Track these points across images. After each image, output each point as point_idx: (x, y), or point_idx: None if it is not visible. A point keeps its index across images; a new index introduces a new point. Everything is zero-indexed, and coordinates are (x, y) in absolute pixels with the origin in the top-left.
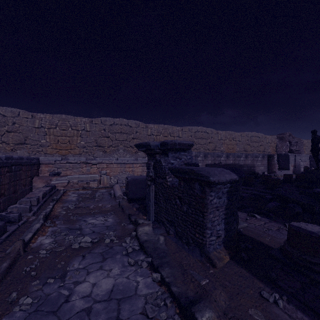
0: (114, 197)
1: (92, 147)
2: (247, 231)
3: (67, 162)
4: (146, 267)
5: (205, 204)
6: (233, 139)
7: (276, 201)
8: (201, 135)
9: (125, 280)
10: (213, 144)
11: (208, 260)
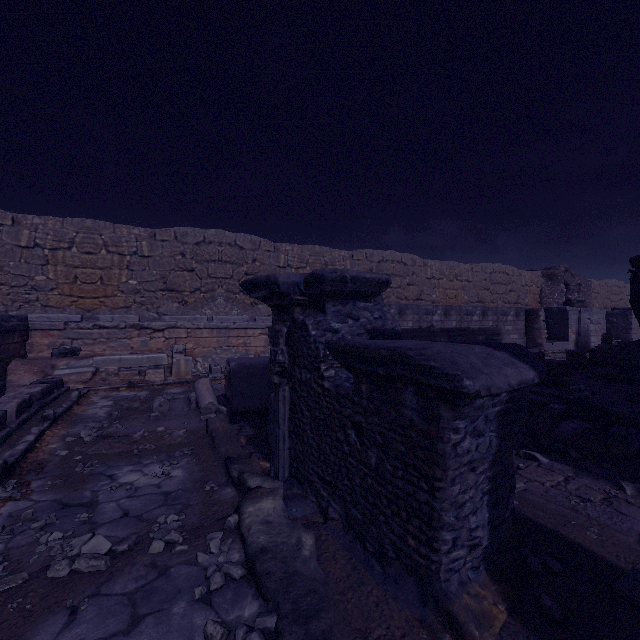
0: (196, 409)
1: (154, 293)
2: (530, 508)
3: (96, 326)
4: None
5: (439, 454)
6: (456, 277)
7: (579, 418)
8: (391, 269)
9: None
10: (417, 287)
11: (445, 622)
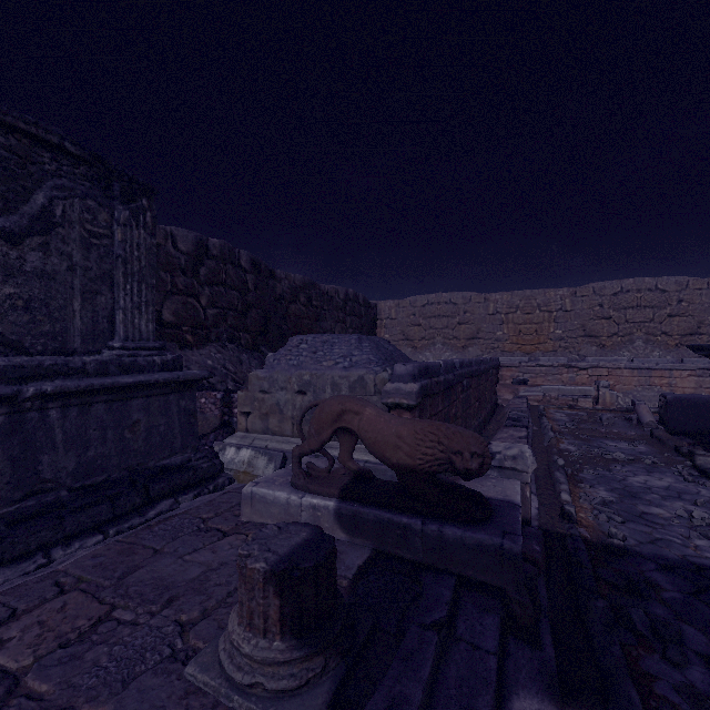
0: (637, 424)
1: (575, 339)
2: None
3: (537, 365)
4: None
5: None
6: None
7: None
8: None
9: (683, 486)
10: None
11: None
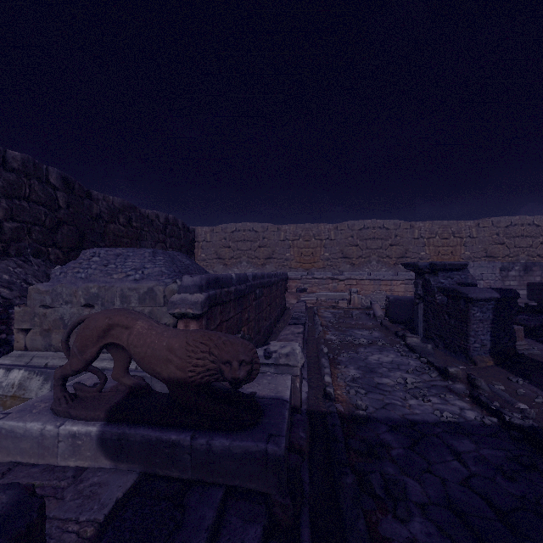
0: (373, 317)
1: (337, 259)
2: (533, 356)
3: (313, 278)
4: (415, 358)
5: (468, 316)
6: None
7: None
8: (520, 231)
9: (400, 360)
10: None
11: (471, 362)
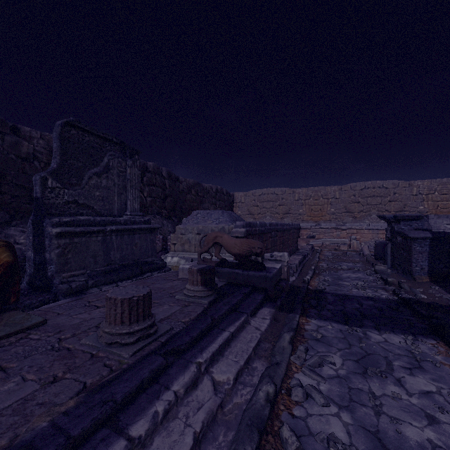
0: (362, 256)
1: (341, 214)
2: None
3: (320, 228)
4: (375, 276)
5: (411, 249)
6: None
7: None
8: None
9: (364, 276)
10: None
11: (413, 279)
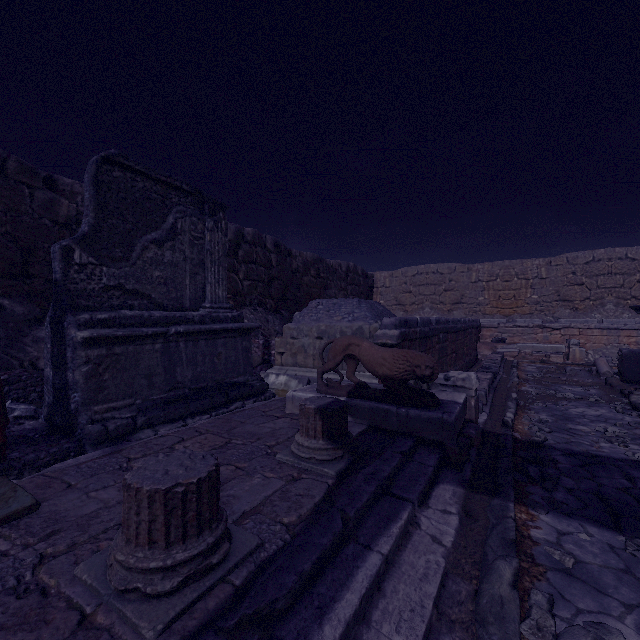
0: (596, 375)
1: (550, 303)
2: None
3: (514, 326)
4: (636, 416)
5: None
6: None
7: None
8: None
9: (612, 415)
10: None
11: None
